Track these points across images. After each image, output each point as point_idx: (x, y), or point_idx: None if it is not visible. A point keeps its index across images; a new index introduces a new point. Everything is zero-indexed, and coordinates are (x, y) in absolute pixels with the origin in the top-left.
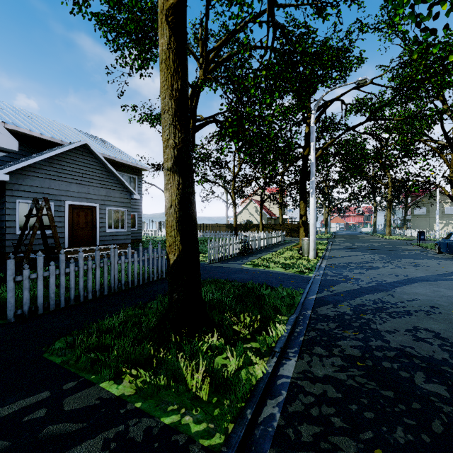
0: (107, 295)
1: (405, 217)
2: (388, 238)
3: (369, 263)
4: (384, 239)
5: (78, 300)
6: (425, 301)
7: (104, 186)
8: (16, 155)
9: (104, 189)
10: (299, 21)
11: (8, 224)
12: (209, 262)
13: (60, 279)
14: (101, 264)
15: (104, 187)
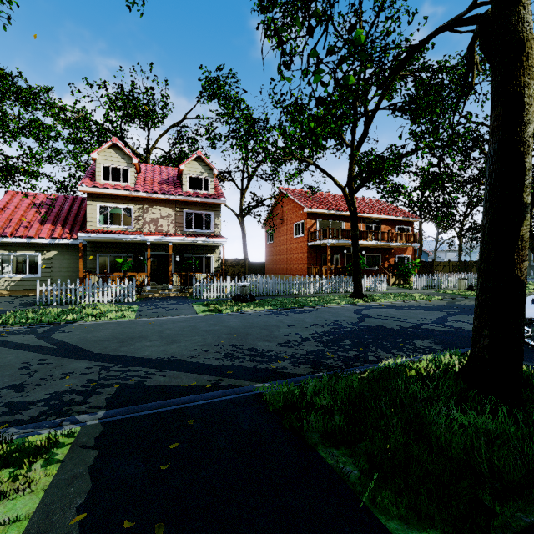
0: None
1: None
2: None
3: None
4: None
5: None
6: (199, 347)
7: None
8: None
9: None
10: None
11: None
12: None
13: None
14: None
15: None
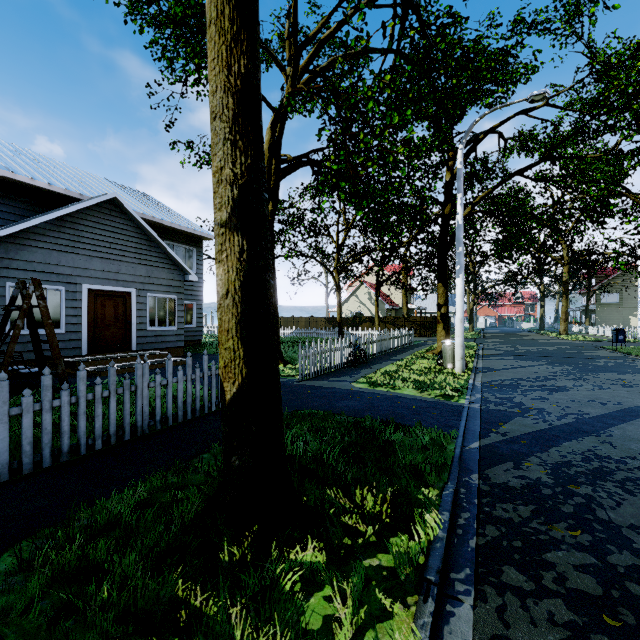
0: (128, 442)
1: (588, 307)
2: (565, 339)
3: (551, 380)
4: (559, 340)
5: (77, 452)
6: None
7: (143, 262)
8: (12, 215)
9: (143, 266)
10: (440, 5)
11: None
12: (301, 379)
13: (42, 418)
14: (119, 389)
15: (143, 264)
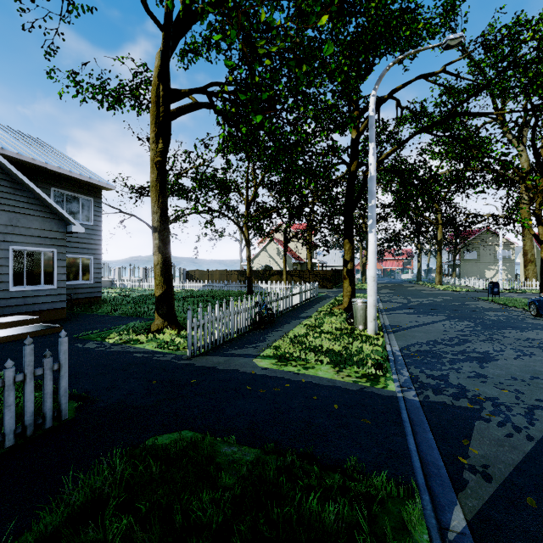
0: None
1: (455, 262)
2: (443, 289)
3: (467, 343)
4: (439, 290)
5: None
6: None
7: (4, 207)
8: None
9: (4, 212)
10: None
11: None
12: (192, 354)
13: None
14: None
15: (4, 210)
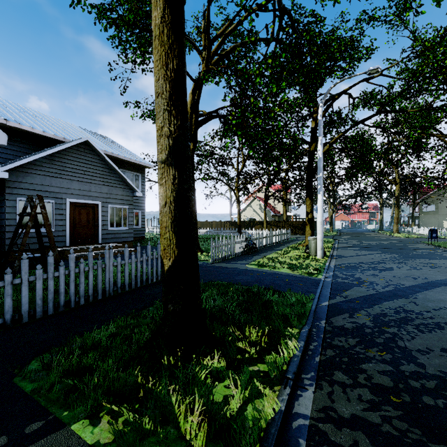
0: (101, 300)
1: (413, 214)
2: (397, 236)
3: (382, 264)
4: (392, 237)
5: (69, 306)
6: None
7: (106, 183)
8: (19, 153)
9: (106, 186)
10: (306, 9)
11: (7, 223)
12: (212, 262)
13: (48, 283)
14: (95, 266)
15: (106, 185)
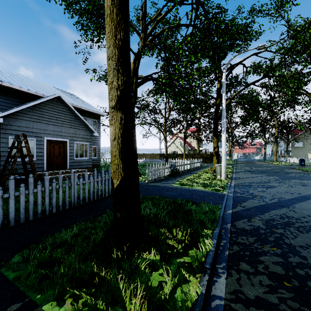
0: (68, 209)
1: (287, 149)
2: (276, 164)
3: (267, 183)
4: (273, 164)
5: (44, 213)
6: None
7: (72, 126)
8: (10, 104)
9: (72, 129)
10: (214, 3)
11: (2, 154)
12: (148, 182)
13: (29, 197)
14: (63, 185)
15: (72, 128)
